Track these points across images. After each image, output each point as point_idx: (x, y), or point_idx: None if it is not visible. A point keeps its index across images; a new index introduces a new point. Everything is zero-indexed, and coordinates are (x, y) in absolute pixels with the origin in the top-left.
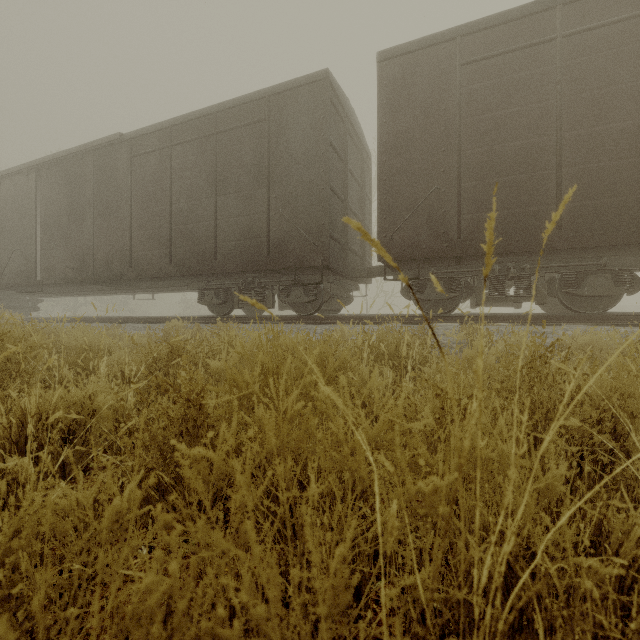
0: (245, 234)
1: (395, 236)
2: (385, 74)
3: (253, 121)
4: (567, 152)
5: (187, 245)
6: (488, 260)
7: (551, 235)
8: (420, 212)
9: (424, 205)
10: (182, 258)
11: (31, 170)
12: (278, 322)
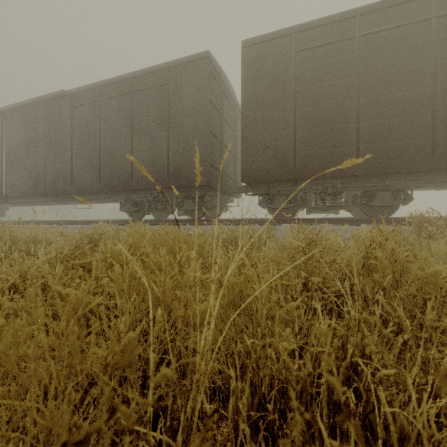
0: (152, 163)
1: (253, 165)
2: (247, 56)
3: (158, 84)
4: (363, 112)
5: (112, 170)
6: (197, 178)
7: (353, 166)
8: (269, 149)
9: (272, 145)
10: (108, 179)
11: None
12: (176, 224)
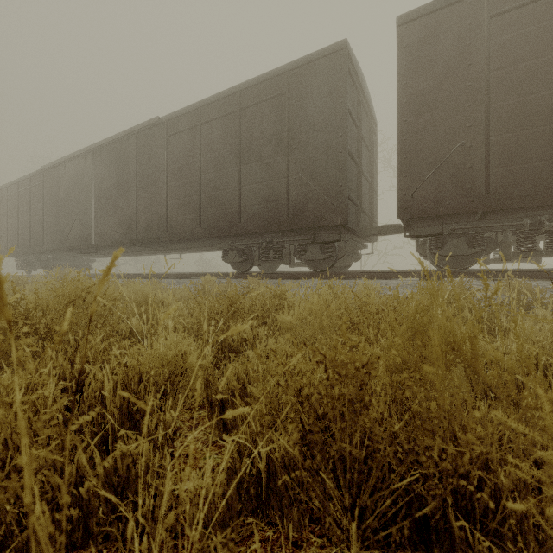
0: (266, 198)
1: (416, 193)
2: (405, 37)
3: (274, 95)
4: None
5: (214, 210)
6: None
7: None
8: (443, 169)
9: (447, 161)
10: (210, 221)
11: (88, 154)
12: (295, 278)
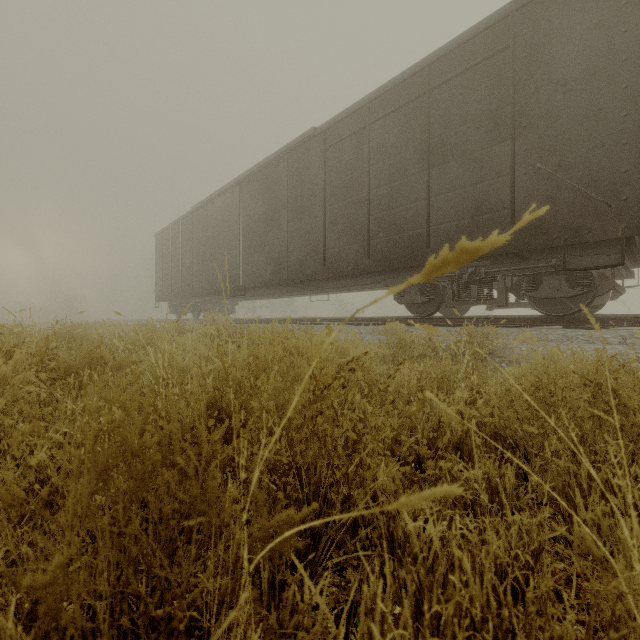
0: (473, 209)
1: None
2: None
3: (487, 56)
4: None
5: (389, 234)
6: None
7: None
8: None
9: None
10: (383, 250)
11: (235, 186)
12: (515, 325)
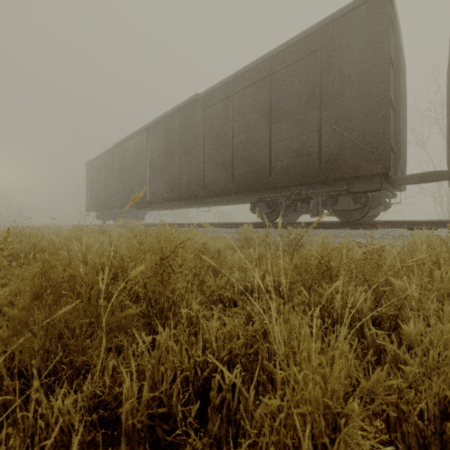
0: (296, 153)
1: None
2: None
3: (305, 55)
4: None
5: (245, 167)
6: None
7: None
8: None
9: None
10: (241, 178)
11: (144, 131)
12: (323, 227)
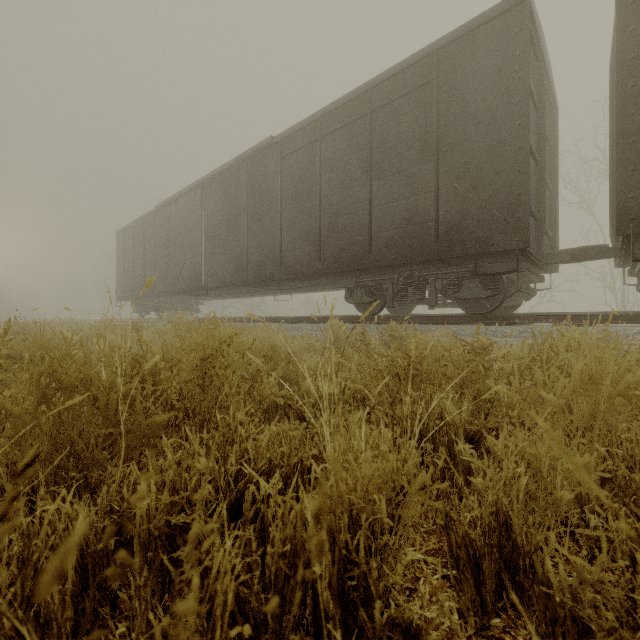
0: (406, 220)
1: None
2: None
3: (417, 86)
4: None
5: (337, 240)
6: None
7: None
8: None
9: None
10: (332, 254)
11: (198, 188)
12: (443, 322)
